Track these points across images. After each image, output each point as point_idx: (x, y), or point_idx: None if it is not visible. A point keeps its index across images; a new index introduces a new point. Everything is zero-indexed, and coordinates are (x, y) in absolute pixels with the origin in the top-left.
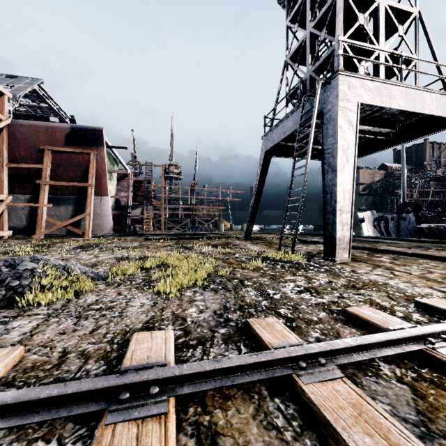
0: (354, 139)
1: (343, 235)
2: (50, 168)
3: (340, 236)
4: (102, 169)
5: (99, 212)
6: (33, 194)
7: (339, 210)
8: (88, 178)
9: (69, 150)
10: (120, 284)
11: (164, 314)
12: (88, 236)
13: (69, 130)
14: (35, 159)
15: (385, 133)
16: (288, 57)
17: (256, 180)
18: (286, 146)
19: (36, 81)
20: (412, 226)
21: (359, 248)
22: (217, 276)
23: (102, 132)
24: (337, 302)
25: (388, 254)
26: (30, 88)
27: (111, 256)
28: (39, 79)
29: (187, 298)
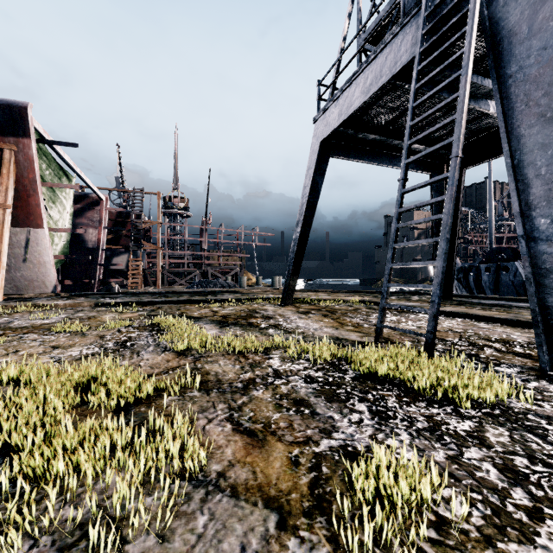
0: None
1: None
2: None
3: None
4: (28, 179)
5: (28, 257)
6: None
7: None
8: None
9: None
10: None
11: None
12: None
13: None
14: None
15: None
16: None
17: (304, 197)
18: (355, 140)
19: None
20: (520, 280)
21: (523, 324)
22: None
23: (26, 112)
24: None
25: None
26: None
27: None
28: None
29: None
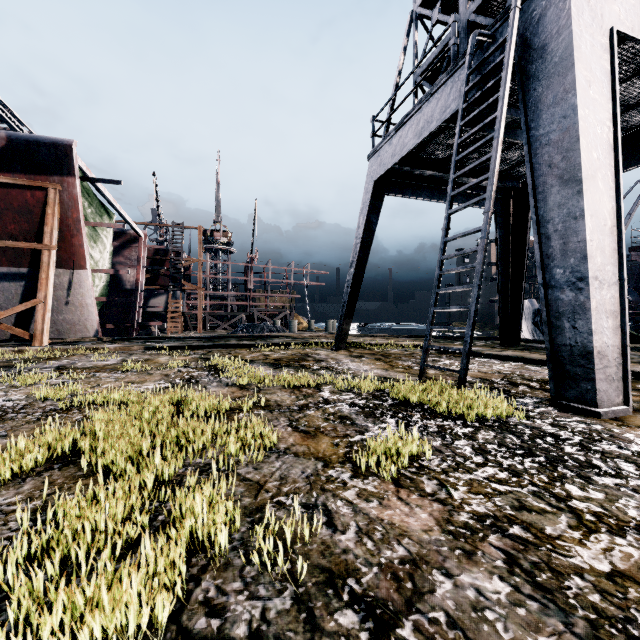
0: (609, 109)
1: (607, 343)
2: None
3: (601, 346)
4: (72, 219)
5: (70, 299)
6: None
7: (594, 277)
8: (43, 234)
9: (4, 180)
10: None
11: None
12: (40, 343)
13: (3, 142)
14: None
15: None
16: (418, 2)
17: (358, 237)
18: (412, 176)
19: None
20: None
21: None
22: (250, 548)
23: (71, 150)
24: None
25: None
26: None
27: None
28: None
29: None
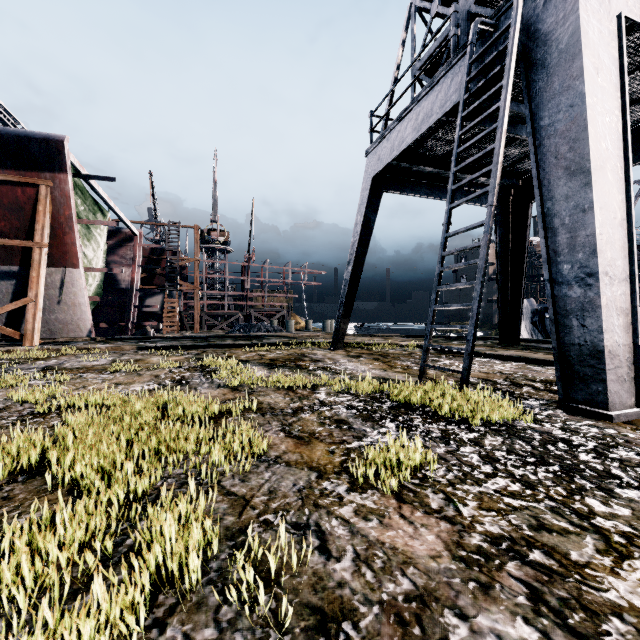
0: (618, 97)
1: (618, 341)
2: None
3: (612, 345)
4: (64, 217)
5: (62, 298)
6: None
7: (604, 272)
8: (34, 232)
9: None
10: None
11: None
12: (30, 342)
13: None
14: None
15: None
16: None
17: (355, 235)
18: (410, 173)
19: None
20: None
21: None
22: (228, 581)
23: (63, 145)
24: None
25: None
26: None
27: None
28: None
29: None
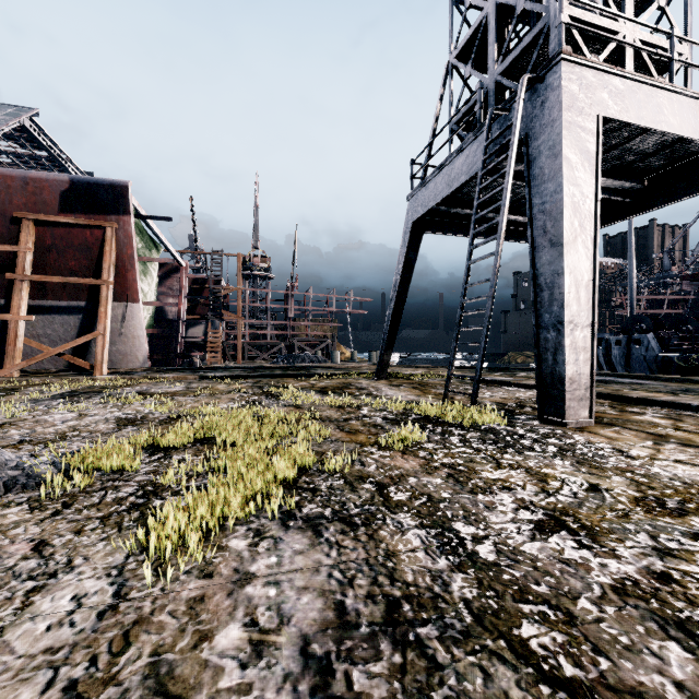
0: (593, 184)
1: (578, 371)
2: (33, 252)
3: (572, 374)
4: (127, 255)
5: (123, 331)
6: (4, 297)
7: (570, 321)
8: (102, 271)
9: (67, 220)
10: (71, 504)
11: (120, 672)
12: (100, 372)
13: (66, 185)
14: (5, 235)
15: (624, 190)
16: (453, 55)
17: (397, 274)
18: (449, 215)
19: (25, 112)
20: (652, 355)
21: None
22: (322, 470)
23: (127, 190)
24: (673, 579)
25: (651, 407)
26: (13, 122)
27: (112, 415)
28: (30, 109)
29: (227, 567)
